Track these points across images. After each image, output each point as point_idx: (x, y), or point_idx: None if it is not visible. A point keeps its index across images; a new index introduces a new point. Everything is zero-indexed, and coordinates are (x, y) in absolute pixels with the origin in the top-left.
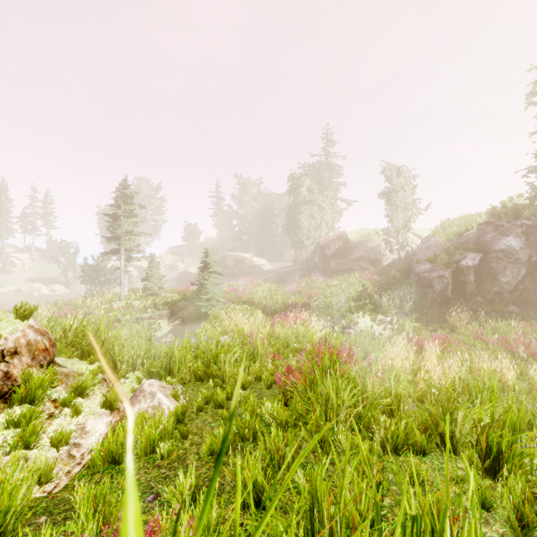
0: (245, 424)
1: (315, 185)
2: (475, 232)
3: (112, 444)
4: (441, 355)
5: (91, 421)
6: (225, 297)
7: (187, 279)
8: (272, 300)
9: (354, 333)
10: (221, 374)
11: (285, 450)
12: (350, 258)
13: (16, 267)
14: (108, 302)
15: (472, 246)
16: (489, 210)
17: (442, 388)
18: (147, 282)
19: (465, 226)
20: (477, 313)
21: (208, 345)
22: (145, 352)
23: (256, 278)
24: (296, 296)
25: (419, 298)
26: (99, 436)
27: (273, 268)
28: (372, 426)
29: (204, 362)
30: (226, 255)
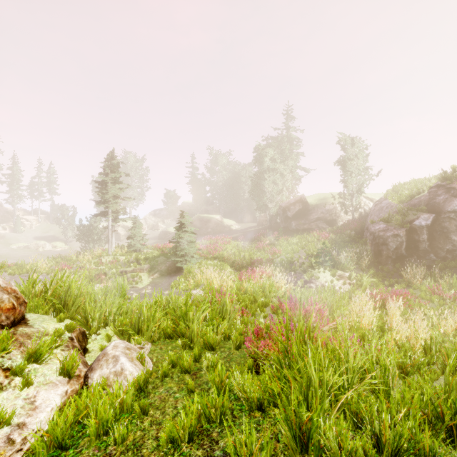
0: (211, 403)
1: (277, 155)
2: (426, 195)
3: (58, 426)
4: (401, 309)
5: (43, 393)
6: (198, 253)
7: (167, 238)
8: (239, 256)
9: (317, 288)
10: (189, 333)
11: (260, 456)
12: (308, 218)
13: (25, 227)
14: (98, 257)
15: (425, 207)
16: (440, 174)
17: (413, 347)
18: (131, 240)
19: (416, 190)
20: (431, 269)
21: (178, 301)
22: (117, 309)
23: (225, 237)
24: (261, 252)
25: (374, 255)
26: (49, 412)
27: (241, 227)
28: (360, 412)
29: (173, 321)
30: (200, 217)
